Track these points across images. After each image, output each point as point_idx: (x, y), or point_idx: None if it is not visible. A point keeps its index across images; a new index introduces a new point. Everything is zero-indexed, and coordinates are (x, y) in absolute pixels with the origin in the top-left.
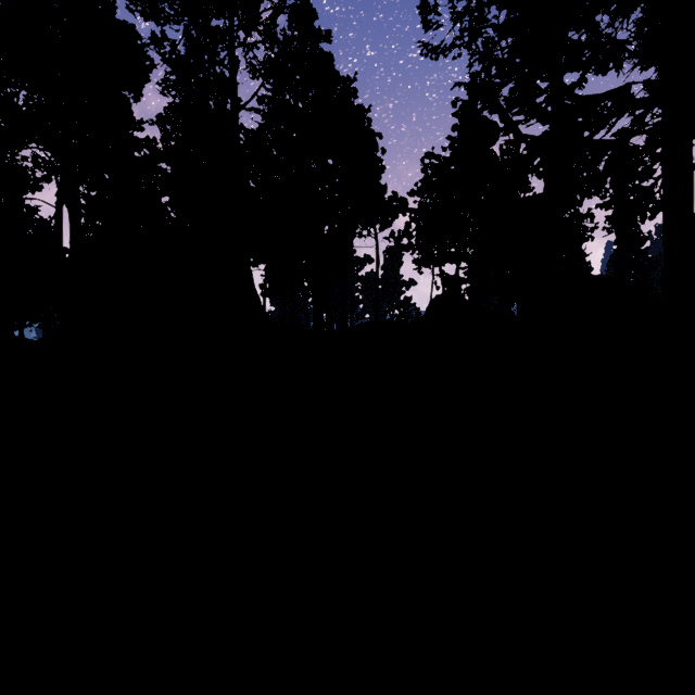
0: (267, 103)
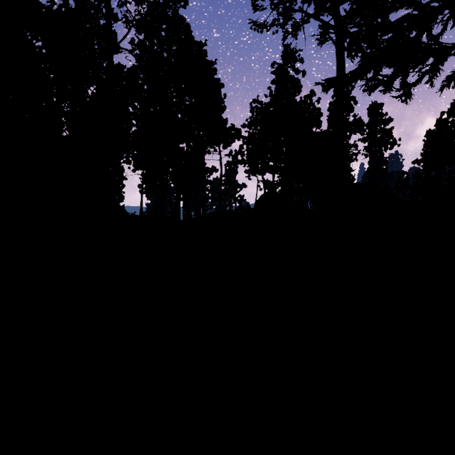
0: (136, 45)
